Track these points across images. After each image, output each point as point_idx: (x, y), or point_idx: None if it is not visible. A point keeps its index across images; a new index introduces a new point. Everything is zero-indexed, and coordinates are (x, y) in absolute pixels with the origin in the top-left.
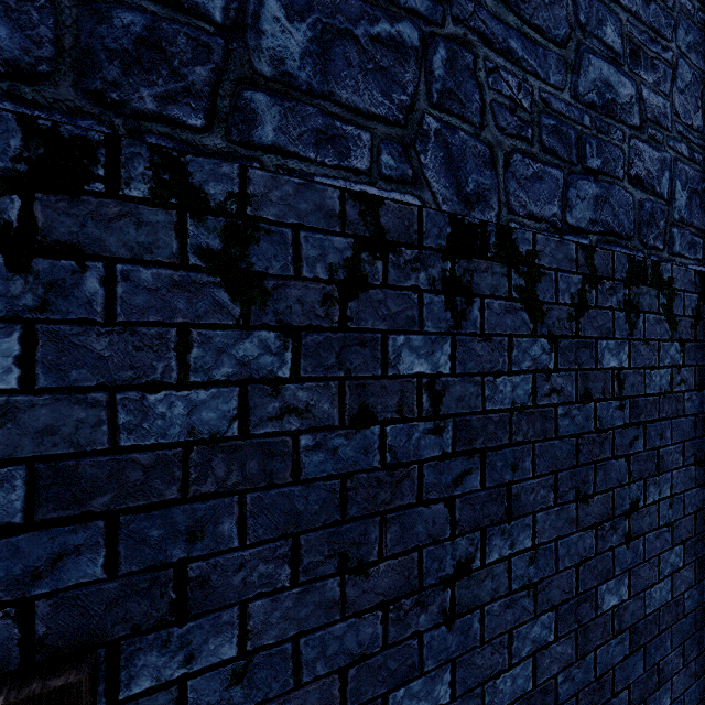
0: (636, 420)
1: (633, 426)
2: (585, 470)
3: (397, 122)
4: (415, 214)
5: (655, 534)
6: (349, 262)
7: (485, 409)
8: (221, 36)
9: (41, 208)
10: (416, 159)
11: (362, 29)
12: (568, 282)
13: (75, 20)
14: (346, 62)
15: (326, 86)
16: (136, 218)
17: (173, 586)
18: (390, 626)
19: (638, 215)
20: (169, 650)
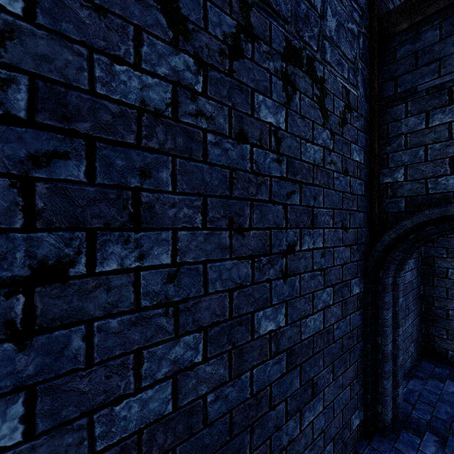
0: (293, 177)
1: (290, 182)
2: (240, 204)
3: None
4: None
5: (310, 276)
6: None
7: (94, 90)
8: None
9: None
10: None
11: None
12: (221, 19)
13: None
14: None
15: None
16: None
17: None
18: None
19: (295, 8)
20: None
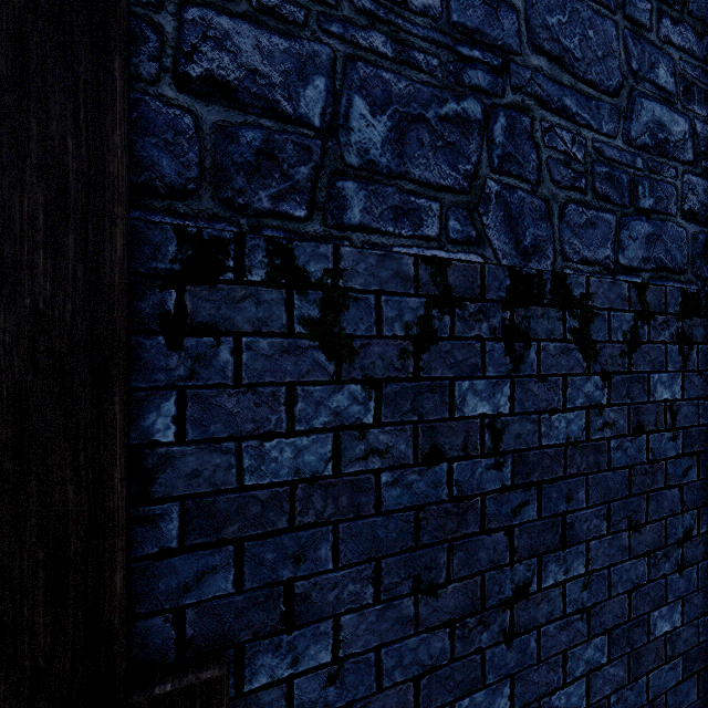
0: (689, 450)
1: (687, 456)
2: (637, 500)
3: (462, 190)
4: (478, 270)
5: None
6: (422, 319)
7: (541, 444)
8: (319, 138)
9: (189, 298)
10: (479, 220)
11: (433, 111)
12: (621, 320)
13: (213, 144)
14: (419, 143)
15: (402, 167)
16: (256, 298)
17: (283, 600)
18: (456, 641)
19: (691, 248)
20: (280, 653)
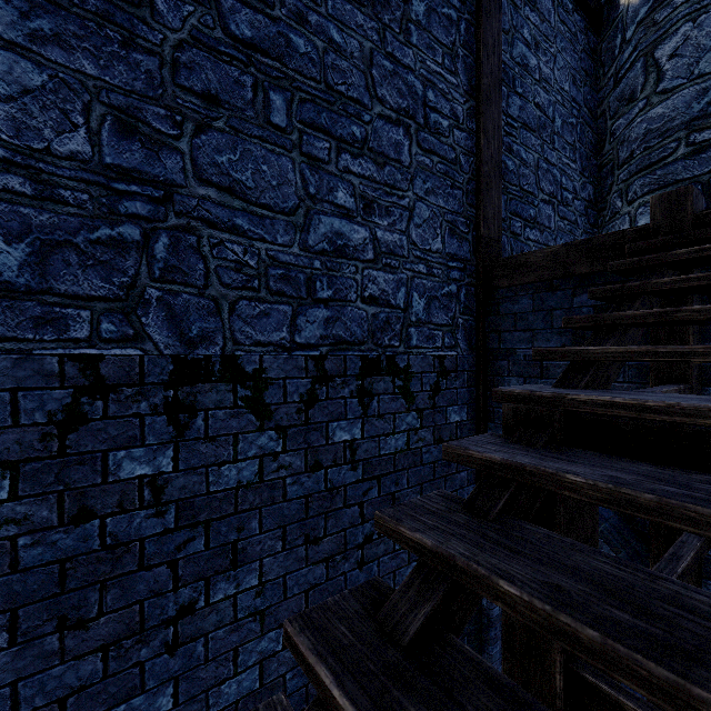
0: (370, 475)
1: (367, 481)
2: (315, 520)
3: (118, 298)
4: (137, 361)
5: (391, 557)
6: (69, 406)
7: (209, 491)
8: None
9: None
10: (138, 321)
11: (83, 237)
12: (298, 385)
13: None
14: (66, 263)
15: (45, 284)
16: None
17: None
18: (111, 661)
19: (372, 324)
20: None
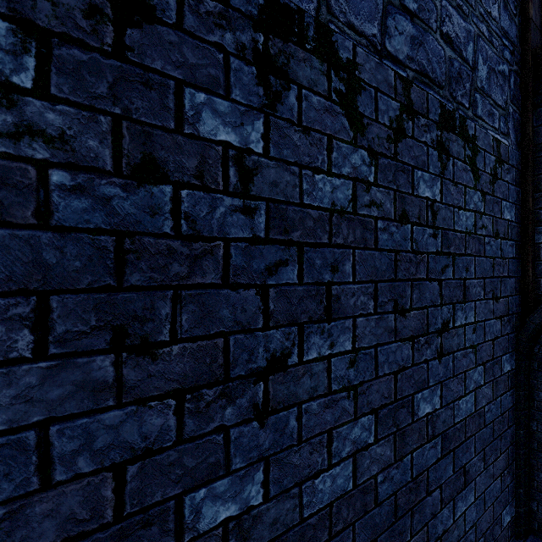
0: (446, 250)
1: (445, 255)
2: (403, 286)
3: None
4: None
5: (462, 354)
6: None
7: (303, 202)
8: None
9: None
10: None
11: None
12: (388, 105)
13: None
14: None
15: None
16: None
17: None
18: (187, 418)
19: (448, 69)
20: None
